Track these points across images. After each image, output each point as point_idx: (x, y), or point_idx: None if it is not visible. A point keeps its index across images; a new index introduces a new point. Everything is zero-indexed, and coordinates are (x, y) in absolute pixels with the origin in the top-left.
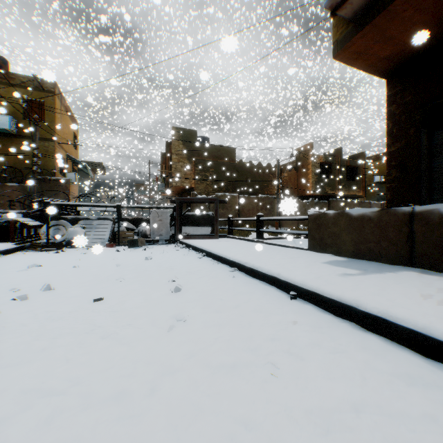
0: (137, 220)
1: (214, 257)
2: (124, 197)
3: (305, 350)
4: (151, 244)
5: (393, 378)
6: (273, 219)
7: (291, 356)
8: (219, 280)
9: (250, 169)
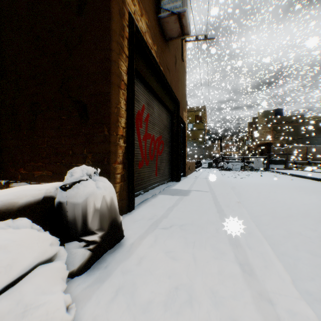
0: (248, 162)
1: (285, 173)
2: (218, 146)
3: (297, 179)
4: (256, 171)
5: (306, 180)
6: (314, 162)
7: (294, 179)
8: (286, 176)
9: (317, 126)
